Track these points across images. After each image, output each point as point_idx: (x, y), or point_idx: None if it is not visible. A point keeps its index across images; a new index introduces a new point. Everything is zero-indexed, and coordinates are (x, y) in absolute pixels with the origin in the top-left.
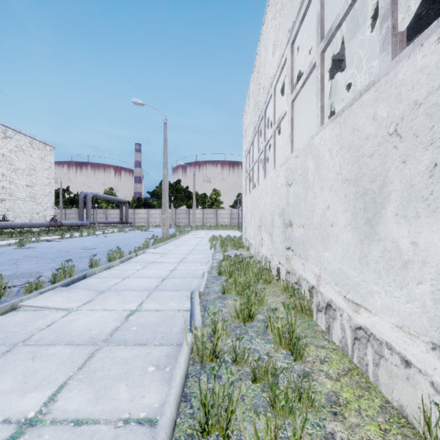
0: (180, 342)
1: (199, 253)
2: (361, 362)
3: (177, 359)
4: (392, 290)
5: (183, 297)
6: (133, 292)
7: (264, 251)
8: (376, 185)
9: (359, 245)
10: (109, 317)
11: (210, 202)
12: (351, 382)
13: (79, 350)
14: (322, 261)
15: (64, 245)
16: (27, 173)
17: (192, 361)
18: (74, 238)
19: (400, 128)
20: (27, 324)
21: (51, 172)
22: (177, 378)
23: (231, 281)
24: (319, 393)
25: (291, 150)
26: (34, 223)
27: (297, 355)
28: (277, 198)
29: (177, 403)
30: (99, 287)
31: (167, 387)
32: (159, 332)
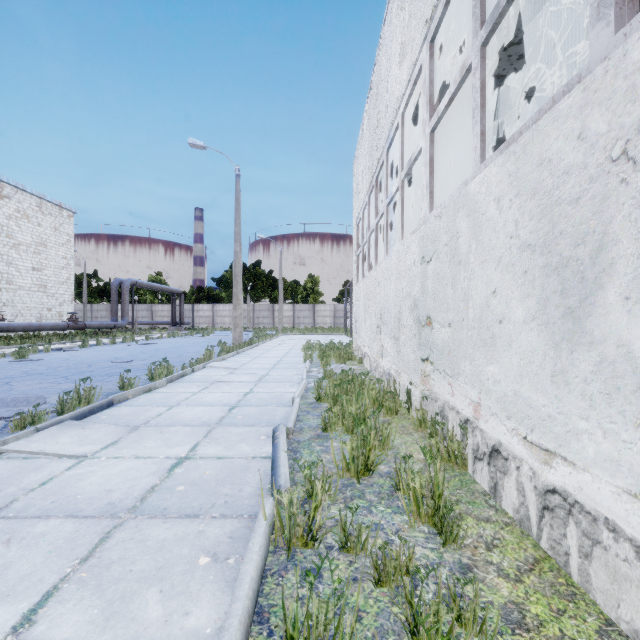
0: (254, 511)
1: (288, 368)
2: (557, 549)
3: (247, 542)
4: (617, 429)
5: (262, 436)
6: (184, 428)
7: (385, 364)
8: (585, 251)
9: (553, 352)
10: (142, 469)
11: (304, 293)
12: (542, 584)
13: (87, 527)
14: (483, 380)
15: (87, 356)
16: (33, 250)
17: (274, 547)
18: (102, 345)
19: (634, 147)
20: (9, 481)
21: (69, 248)
22: (246, 581)
23: (336, 411)
24: (489, 606)
25: (430, 207)
26: (43, 323)
27: (447, 535)
28: (406, 283)
29: (245, 628)
30: (131, 421)
31: (229, 595)
32: (220, 494)
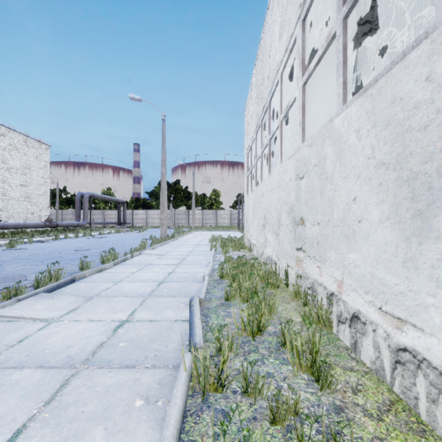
0: (177, 362)
1: (199, 254)
2: (407, 393)
3: (172, 387)
4: None
5: (182, 304)
6: (125, 298)
7: (269, 252)
8: (432, 166)
9: (404, 244)
10: (94, 329)
11: (210, 202)
12: (399, 423)
13: (51, 376)
14: (345, 264)
15: (58, 246)
16: (21, 172)
17: (192, 391)
18: (69, 239)
19: None
20: None
21: (46, 171)
22: (171, 423)
23: (235, 286)
24: (360, 441)
25: (303, 139)
26: (27, 223)
27: (323, 382)
28: (285, 194)
29: None
30: (87, 293)
31: (158, 432)
32: (151, 349)
